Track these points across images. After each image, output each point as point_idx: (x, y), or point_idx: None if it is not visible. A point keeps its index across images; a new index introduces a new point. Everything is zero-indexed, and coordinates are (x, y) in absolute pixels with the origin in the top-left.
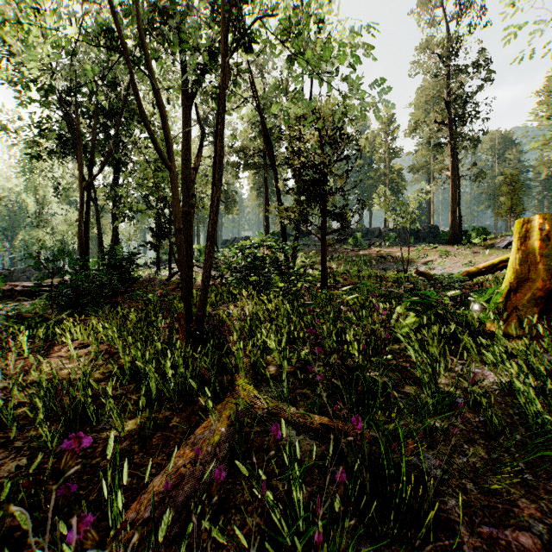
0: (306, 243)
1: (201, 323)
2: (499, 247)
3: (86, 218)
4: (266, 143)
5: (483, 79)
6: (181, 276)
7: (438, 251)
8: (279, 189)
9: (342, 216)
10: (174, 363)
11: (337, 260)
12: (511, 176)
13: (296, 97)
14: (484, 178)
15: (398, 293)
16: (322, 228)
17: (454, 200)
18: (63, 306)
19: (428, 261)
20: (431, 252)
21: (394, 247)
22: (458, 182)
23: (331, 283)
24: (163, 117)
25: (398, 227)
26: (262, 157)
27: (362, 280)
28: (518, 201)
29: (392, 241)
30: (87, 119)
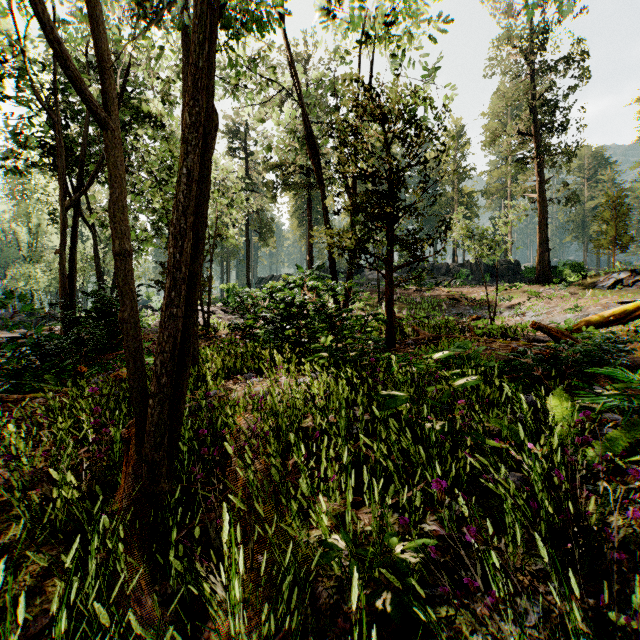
0: (358, 282)
1: (158, 466)
2: (603, 286)
3: (72, 249)
4: (309, 147)
5: (580, 77)
6: (126, 353)
7: (526, 292)
8: (326, 209)
9: (416, 243)
10: (102, 551)
11: (398, 302)
12: (615, 198)
13: (351, 77)
14: (578, 201)
15: (500, 355)
16: (387, 260)
17: (543, 228)
18: (9, 375)
19: (513, 305)
20: (516, 293)
21: (467, 287)
22: (546, 207)
23: (398, 336)
24: (93, 20)
25: (483, 260)
26: (305, 175)
27: (438, 332)
28: (624, 229)
29: (463, 280)
30: (80, 123)
